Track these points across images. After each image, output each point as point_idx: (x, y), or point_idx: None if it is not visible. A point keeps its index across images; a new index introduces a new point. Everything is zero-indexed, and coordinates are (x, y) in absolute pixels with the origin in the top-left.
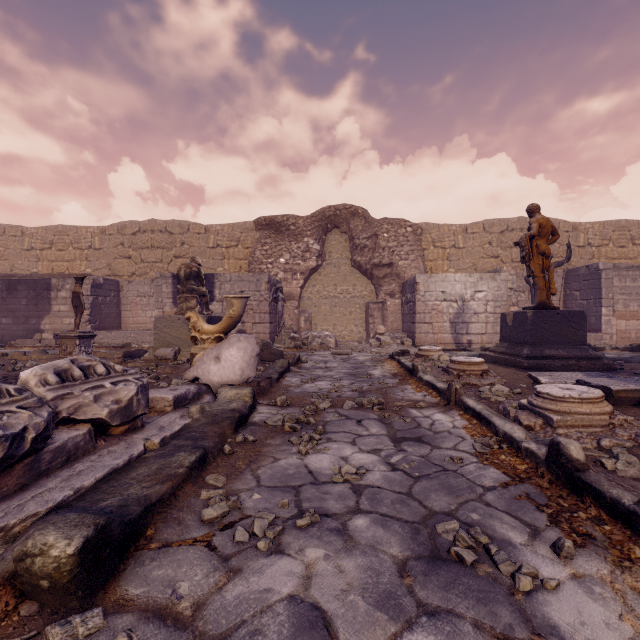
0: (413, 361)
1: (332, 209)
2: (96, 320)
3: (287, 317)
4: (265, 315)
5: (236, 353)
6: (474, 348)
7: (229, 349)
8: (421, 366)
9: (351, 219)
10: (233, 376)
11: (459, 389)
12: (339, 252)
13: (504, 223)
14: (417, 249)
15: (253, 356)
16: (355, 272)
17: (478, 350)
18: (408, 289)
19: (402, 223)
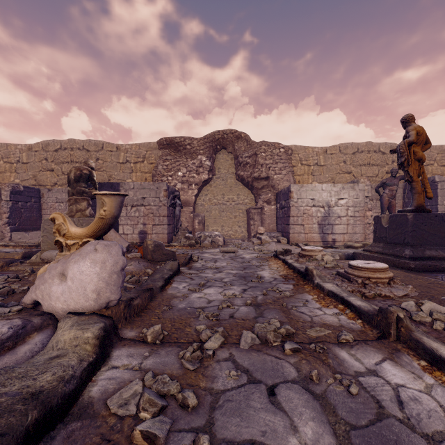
0: (298, 261)
1: (220, 133)
2: (15, 222)
3: (184, 220)
4: (163, 218)
5: (88, 268)
6: (339, 245)
7: (78, 263)
8: (316, 270)
9: (236, 142)
10: (84, 301)
11: (404, 319)
12: (226, 168)
13: (355, 146)
14: (288, 166)
15: (115, 271)
16: (239, 184)
17: (342, 247)
18: (282, 197)
19: (276, 145)
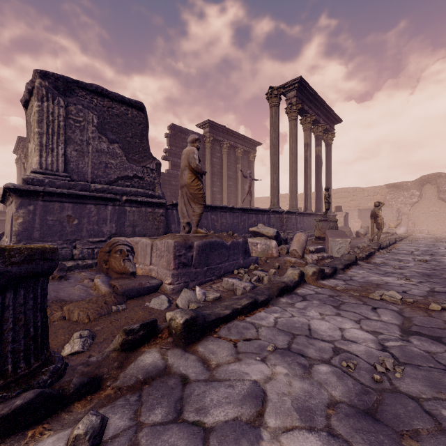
0: None
1: (426, 176)
2: None
3: (402, 222)
4: (395, 221)
5: (403, 229)
6: None
7: (401, 228)
8: None
9: (437, 179)
10: (402, 232)
11: None
12: (430, 193)
13: None
14: None
15: (406, 229)
16: (440, 201)
17: None
18: None
19: None
